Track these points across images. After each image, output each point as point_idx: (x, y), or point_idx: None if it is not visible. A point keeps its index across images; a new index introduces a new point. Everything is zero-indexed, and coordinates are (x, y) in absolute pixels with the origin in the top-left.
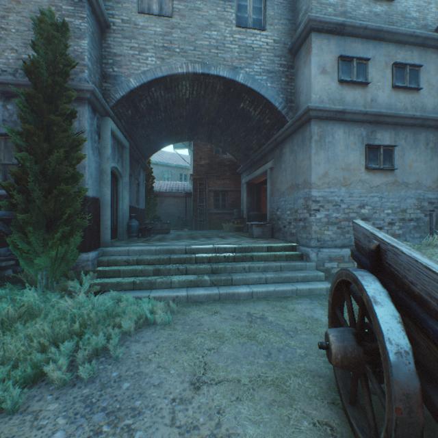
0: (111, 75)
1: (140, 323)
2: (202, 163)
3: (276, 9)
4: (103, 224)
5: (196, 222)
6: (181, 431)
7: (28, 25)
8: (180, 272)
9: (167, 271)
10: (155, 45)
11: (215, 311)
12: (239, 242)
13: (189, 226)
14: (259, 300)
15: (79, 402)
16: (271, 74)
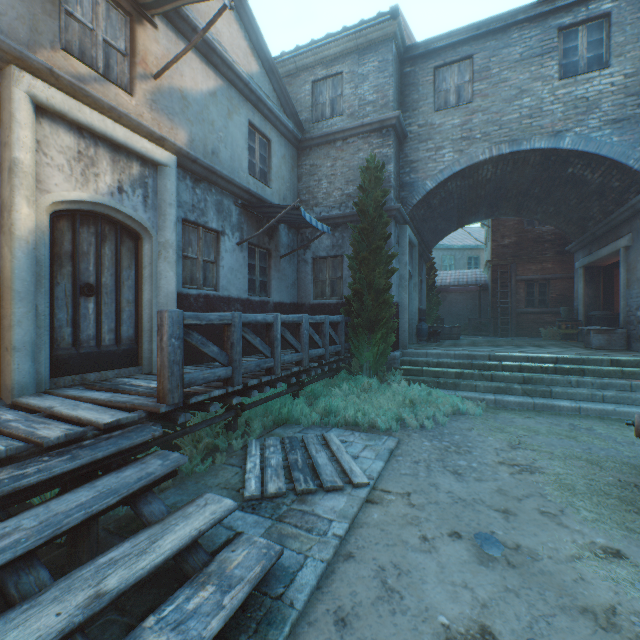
0: (407, 183)
1: (453, 410)
2: (505, 243)
3: (629, 30)
4: (401, 327)
5: (495, 326)
6: (503, 458)
7: (348, 166)
8: (484, 378)
9: (469, 375)
10: (452, 139)
11: (528, 416)
12: (564, 352)
13: (484, 331)
14: (588, 417)
15: (429, 436)
16: (619, 123)
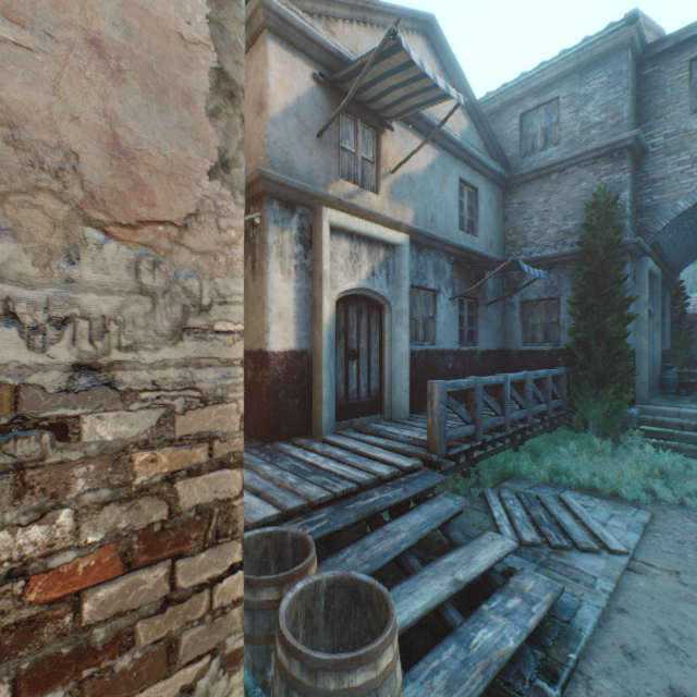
0: (647, 207)
1: None
2: None
3: None
4: (638, 379)
5: None
6: None
7: (566, 200)
8: None
9: None
10: None
11: None
12: None
13: None
14: None
15: (693, 516)
16: None
